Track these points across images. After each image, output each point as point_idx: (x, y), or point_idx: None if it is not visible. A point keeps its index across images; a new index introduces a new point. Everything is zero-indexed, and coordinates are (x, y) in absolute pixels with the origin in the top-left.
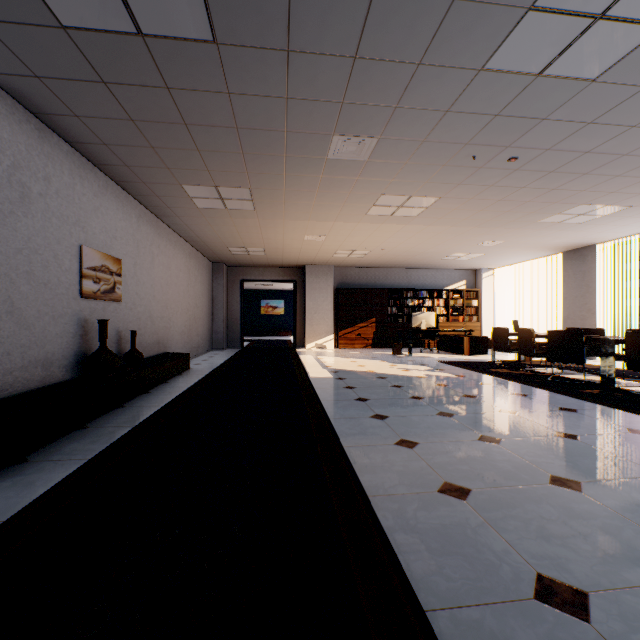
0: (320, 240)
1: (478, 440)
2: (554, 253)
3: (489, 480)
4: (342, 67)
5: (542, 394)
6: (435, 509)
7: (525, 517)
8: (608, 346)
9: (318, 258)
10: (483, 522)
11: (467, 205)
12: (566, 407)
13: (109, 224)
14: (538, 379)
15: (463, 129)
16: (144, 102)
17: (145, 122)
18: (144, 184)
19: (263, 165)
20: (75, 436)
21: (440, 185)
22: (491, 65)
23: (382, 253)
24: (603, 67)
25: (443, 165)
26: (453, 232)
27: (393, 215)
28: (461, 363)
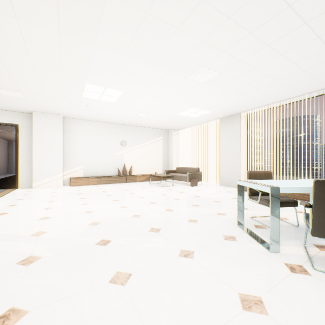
0: None
1: None
2: None
3: None
4: None
5: None
6: None
7: None
8: None
9: None
10: None
11: None
12: None
13: None
14: None
15: None
16: None
17: None
18: None
19: None
20: None
21: None
22: None
23: None
24: None
25: None
26: None
27: None
28: None
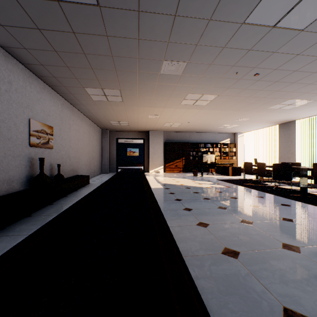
0: (156, 117)
1: (241, 222)
2: (274, 125)
3: (249, 246)
4: (168, 21)
5: (271, 196)
6: (221, 264)
7: (271, 269)
8: (304, 171)
9: (155, 127)
10: (248, 272)
11: (232, 99)
12: (284, 203)
13: (46, 108)
14: (268, 188)
15: (232, 57)
16: (61, 41)
17: (63, 52)
18: (64, 87)
19: (126, 77)
20: (24, 221)
21: (218, 88)
22: (248, 21)
23: (188, 124)
24: (308, 22)
25: (220, 77)
26: (224, 113)
27: (194, 104)
28: (228, 180)
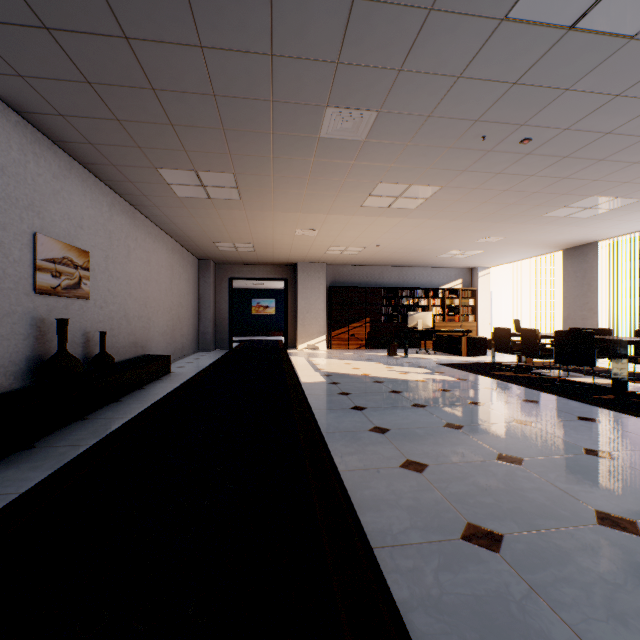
0: (312, 235)
1: (497, 460)
2: (554, 251)
3: (522, 519)
4: (338, 12)
5: (554, 400)
6: (462, 568)
7: (582, 580)
8: (621, 347)
9: (310, 255)
10: (529, 591)
11: (470, 196)
12: (585, 416)
13: (73, 211)
14: (545, 383)
15: (475, 101)
16: (100, 58)
17: (105, 86)
18: (114, 167)
19: (247, 145)
20: (15, 459)
21: (443, 172)
22: (516, 13)
23: (377, 250)
24: None
25: (448, 147)
26: (452, 227)
27: (390, 207)
28: (460, 365)
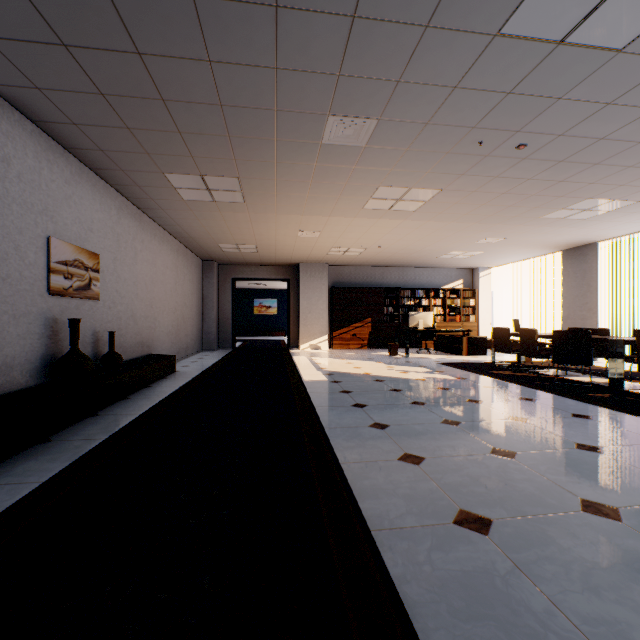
0: (314, 236)
1: (491, 454)
2: (553, 251)
3: (511, 506)
4: (339, 29)
5: (550, 398)
6: (453, 548)
7: (563, 559)
8: (617, 347)
9: (312, 256)
10: (513, 567)
11: (469, 199)
12: (579, 413)
13: (84, 215)
14: (543, 382)
15: (471, 110)
16: (113, 71)
17: (117, 97)
18: (123, 172)
19: (252, 151)
20: (33, 452)
21: (442, 176)
22: (508, 29)
23: (378, 251)
24: (633, 34)
25: (447, 152)
26: (452, 228)
27: (391, 209)
28: (460, 364)
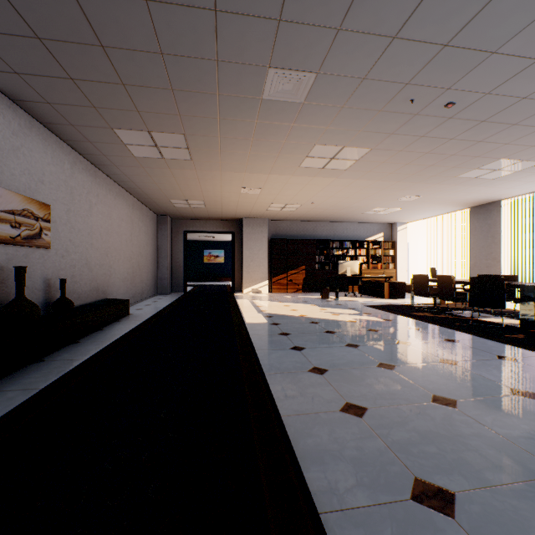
0: (256, 193)
1: (432, 402)
2: (462, 208)
3: (470, 473)
4: None
5: (472, 340)
6: None
7: None
8: (528, 292)
9: (254, 211)
10: None
11: (395, 158)
12: (503, 355)
13: (34, 167)
14: (461, 323)
15: (407, 64)
16: (46, 10)
17: (55, 42)
18: (73, 127)
19: (195, 106)
20: None
21: (373, 134)
22: None
23: (312, 207)
24: None
25: (379, 110)
26: (378, 186)
27: (325, 168)
28: (384, 307)
